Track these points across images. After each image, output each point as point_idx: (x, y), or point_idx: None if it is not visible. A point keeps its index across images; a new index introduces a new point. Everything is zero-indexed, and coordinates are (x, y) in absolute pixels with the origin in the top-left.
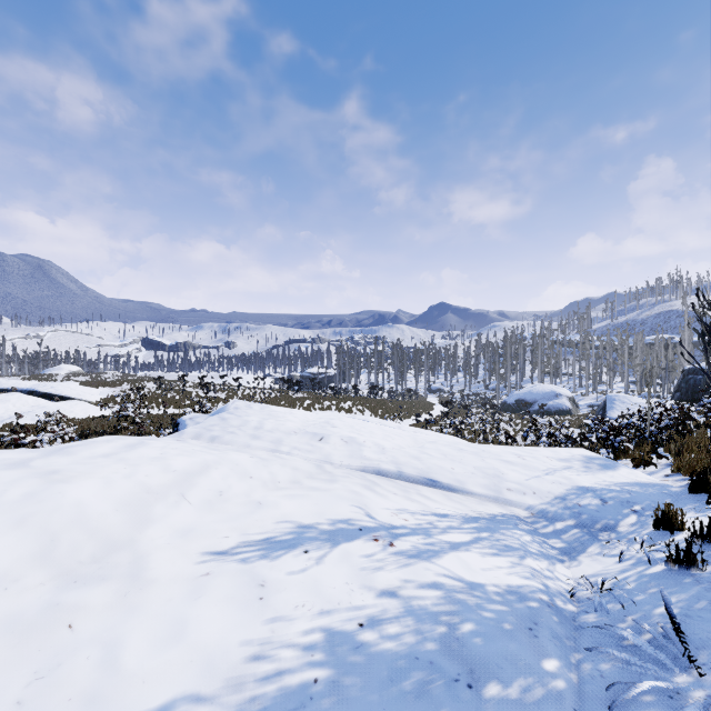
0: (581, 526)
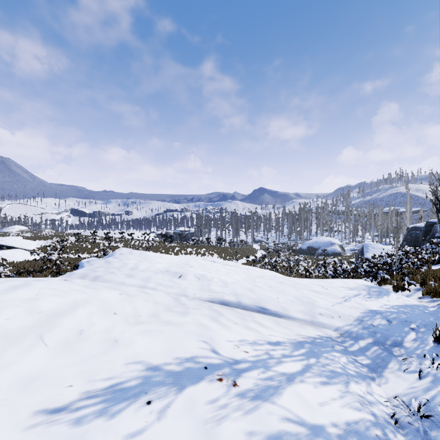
0: (377, 343)
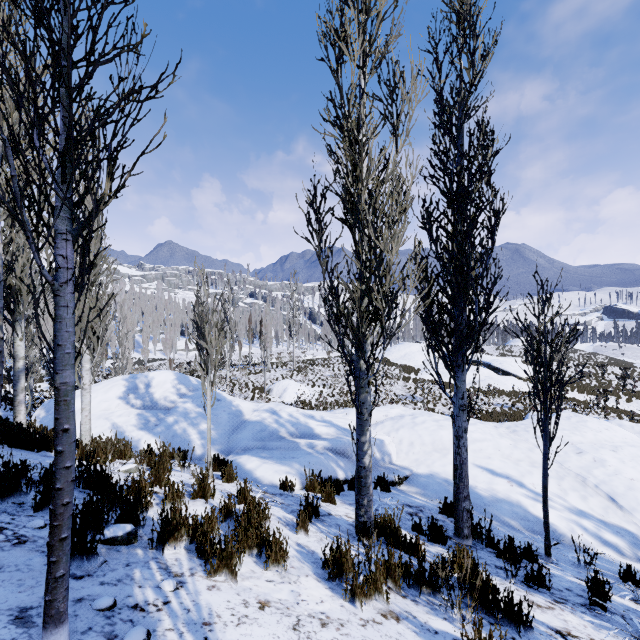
0: None
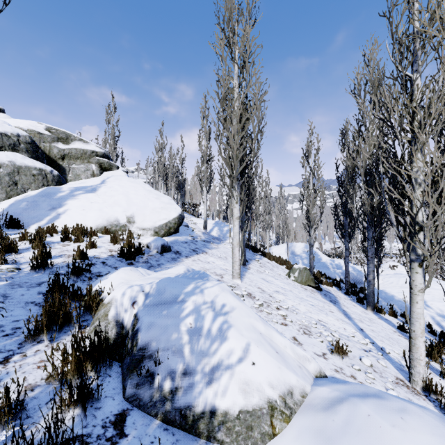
0: None
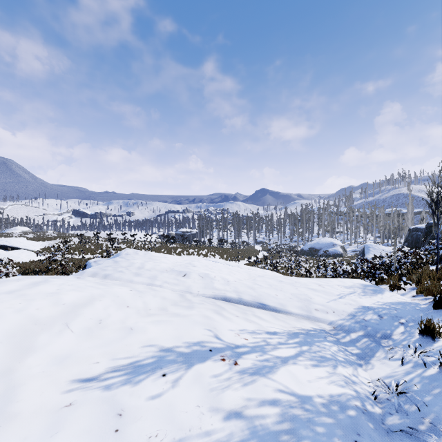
0: (368, 335)
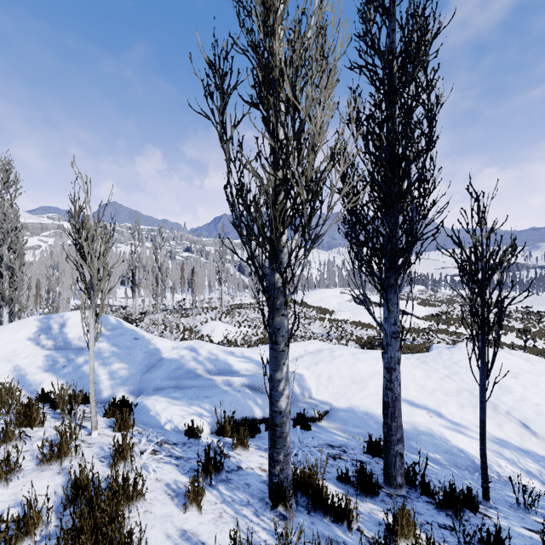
0: None
